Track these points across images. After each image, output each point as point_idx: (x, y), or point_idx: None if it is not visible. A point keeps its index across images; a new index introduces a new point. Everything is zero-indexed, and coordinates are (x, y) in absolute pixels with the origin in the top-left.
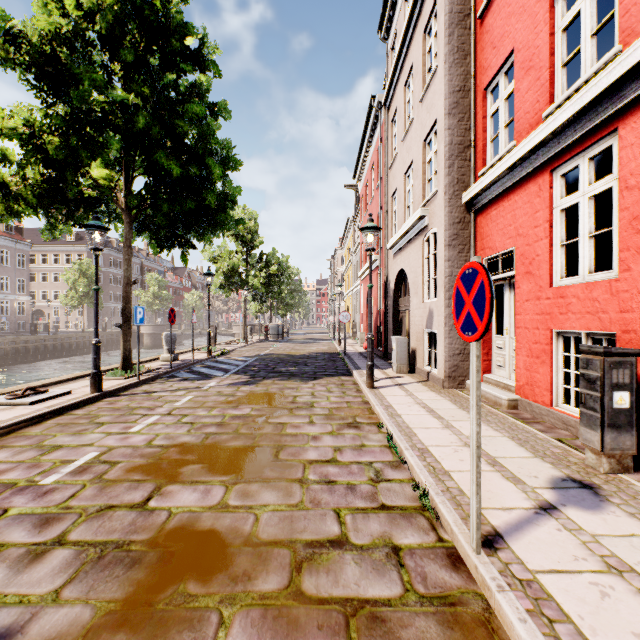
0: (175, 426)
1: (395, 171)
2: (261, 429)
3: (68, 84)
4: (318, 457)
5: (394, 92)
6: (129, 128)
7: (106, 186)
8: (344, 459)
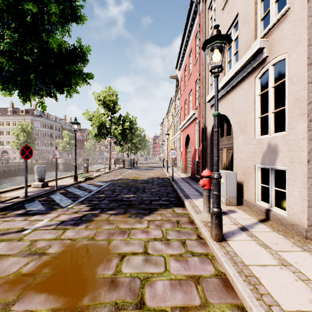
0: None
1: None
2: None
3: None
4: None
5: None
6: None
7: None
8: None
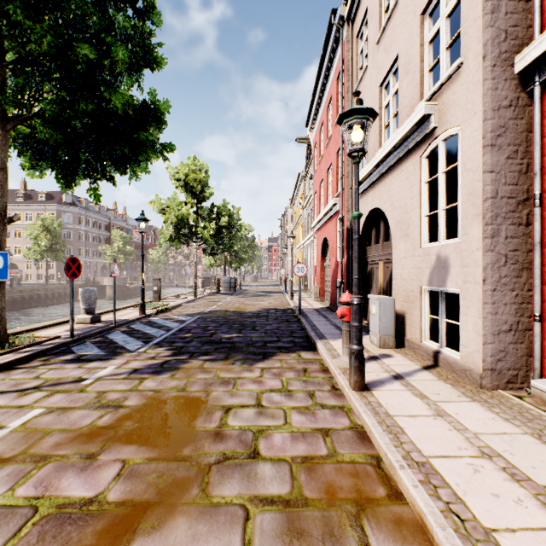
0: None
1: (363, 90)
2: None
3: None
4: None
5: None
6: None
7: None
8: None
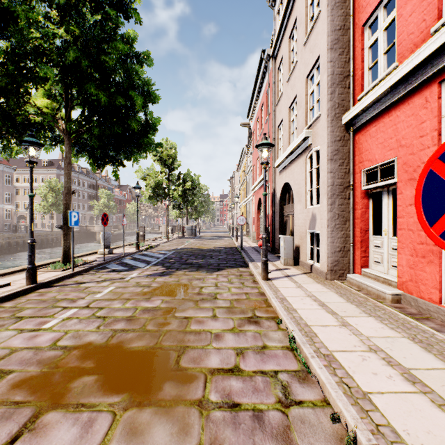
0: (87, 321)
1: (281, 106)
2: (167, 325)
3: (6, 20)
4: (220, 364)
5: (280, 45)
6: (63, 62)
7: (49, 114)
8: (247, 367)
